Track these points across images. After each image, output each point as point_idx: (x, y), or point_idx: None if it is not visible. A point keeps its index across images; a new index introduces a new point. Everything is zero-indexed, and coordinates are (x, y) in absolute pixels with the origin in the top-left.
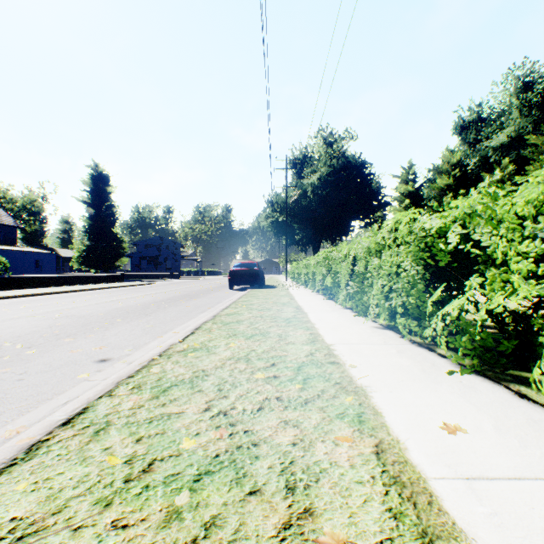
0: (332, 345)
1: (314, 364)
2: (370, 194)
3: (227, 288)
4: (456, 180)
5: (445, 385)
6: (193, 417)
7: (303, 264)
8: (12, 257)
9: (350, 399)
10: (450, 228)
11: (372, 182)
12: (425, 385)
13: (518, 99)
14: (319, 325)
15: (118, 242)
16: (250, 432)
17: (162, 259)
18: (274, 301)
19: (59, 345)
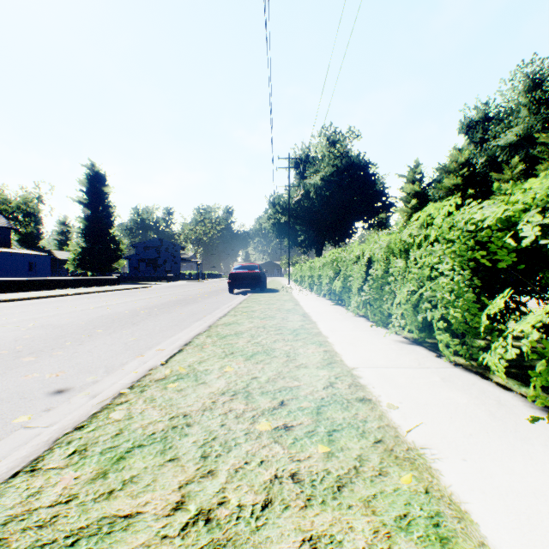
0: (355, 369)
1: (337, 402)
2: (374, 195)
3: (227, 292)
4: (464, 180)
5: (539, 444)
6: (151, 529)
7: (308, 267)
8: (4, 259)
9: (408, 478)
10: (519, 217)
11: (376, 183)
12: (509, 445)
13: (526, 97)
14: (332, 339)
15: (115, 244)
16: None
17: (161, 261)
18: (277, 307)
19: (14, 367)
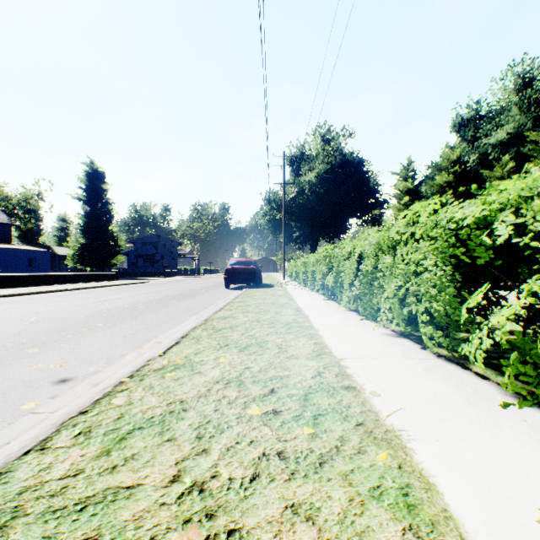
0: (343, 360)
1: (324, 390)
2: (367, 192)
3: (223, 287)
4: (456, 177)
5: (507, 427)
6: (151, 498)
7: (302, 262)
8: (5, 255)
9: (384, 456)
10: (495, 217)
11: (370, 180)
12: (479, 427)
13: (517, 96)
14: (323, 332)
15: (114, 240)
16: (237, 534)
17: (159, 257)
18: (271, 301)
19: (19, 358)
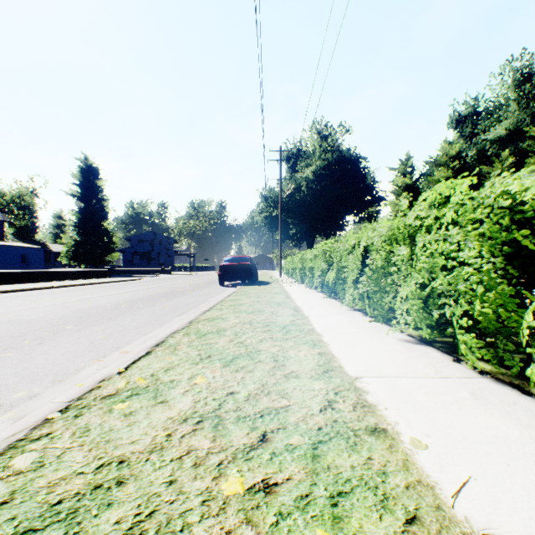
0: (359, 379)
1: (340, 436)
2: (364, 188)
3: (217, 284)
4: (455, 173)
5: None
6: None
7: (299, 259)
8: None
9: None
10: None
11: (367, 177)
12: None
13: (516, 92)
14: (328, 338)
15: (108, 237)
16: None
17: (155, 254)
18: (267, 300)
19: None
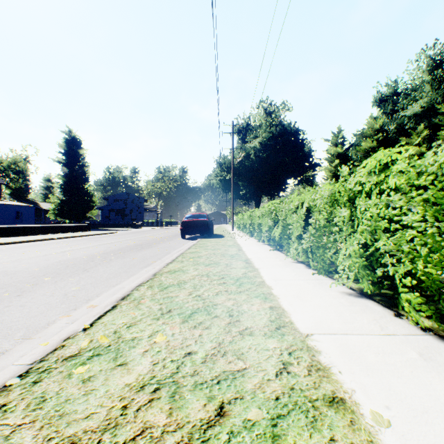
0: (310, 337)
1: (299, 408)
2: (303, 156)
3: (180, 237)
4: (379, 143)
5: None
6: None
7: (249, 216)
8: None
9: None
10: None
11: (304, 147)
12: None
13: (429, 75)
14: (277, 291)
15: (89, 197)
16: None
17: (128, 211)
18: (222, 252)
19: None
